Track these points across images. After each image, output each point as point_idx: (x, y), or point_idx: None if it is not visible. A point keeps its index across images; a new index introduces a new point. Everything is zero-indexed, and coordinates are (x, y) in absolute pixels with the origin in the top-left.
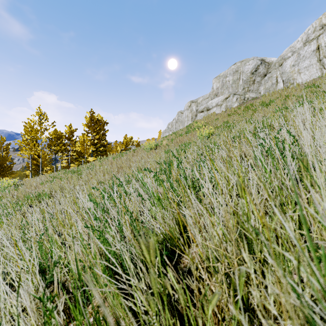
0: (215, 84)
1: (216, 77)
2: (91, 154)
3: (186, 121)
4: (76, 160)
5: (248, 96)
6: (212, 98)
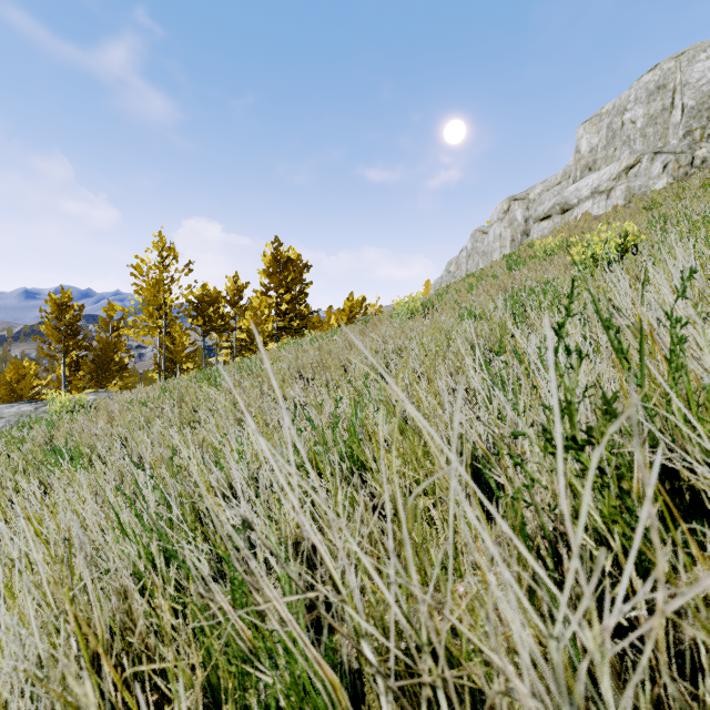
0: (586, 138)
1: (589, 120)
2: (276, 335)
3: (497, 250)
4: (246, 348)
5: (705, 153)
6: (575, 177)
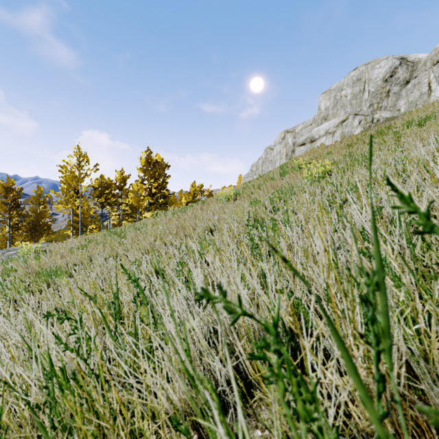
0: (324, 102)
1: (325, 92)
2: (148, 207)
3: (278, 160)
4: (128, 216)
5: (378, 116)
6: (318, 123)
